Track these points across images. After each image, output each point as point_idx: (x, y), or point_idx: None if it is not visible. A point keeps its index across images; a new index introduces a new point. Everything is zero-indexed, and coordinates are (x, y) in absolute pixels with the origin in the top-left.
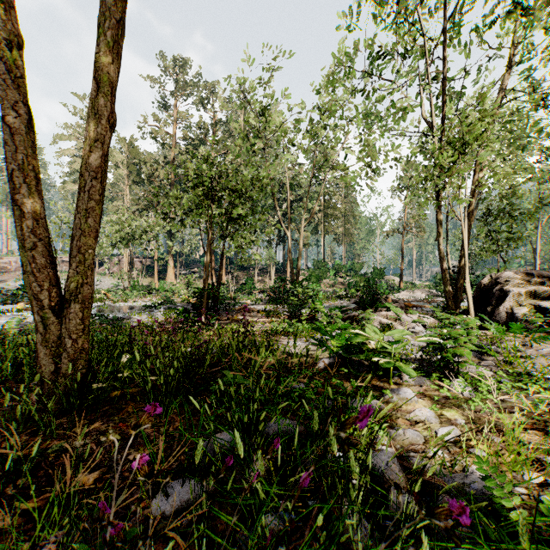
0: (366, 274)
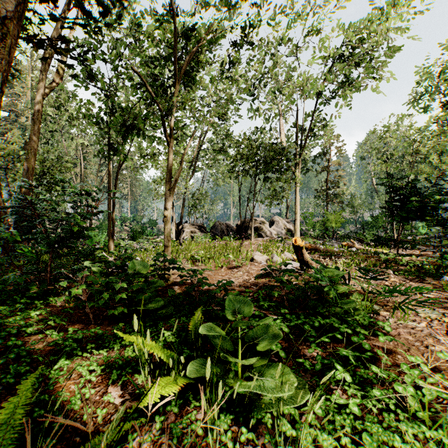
0: (146, 224)
